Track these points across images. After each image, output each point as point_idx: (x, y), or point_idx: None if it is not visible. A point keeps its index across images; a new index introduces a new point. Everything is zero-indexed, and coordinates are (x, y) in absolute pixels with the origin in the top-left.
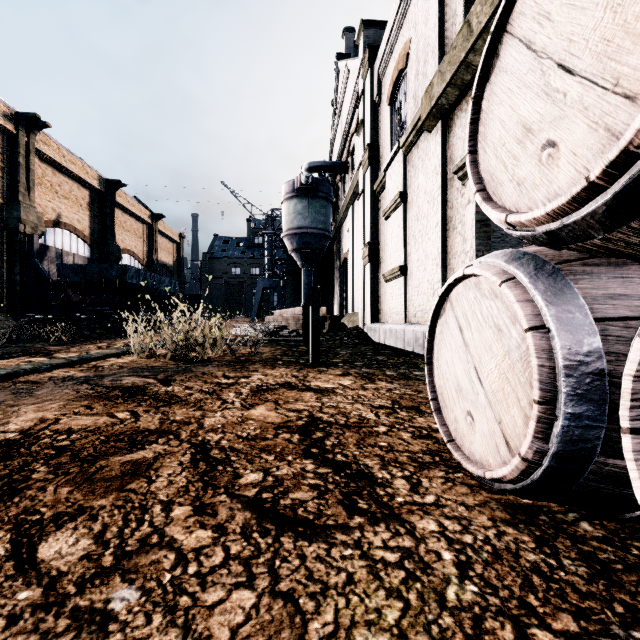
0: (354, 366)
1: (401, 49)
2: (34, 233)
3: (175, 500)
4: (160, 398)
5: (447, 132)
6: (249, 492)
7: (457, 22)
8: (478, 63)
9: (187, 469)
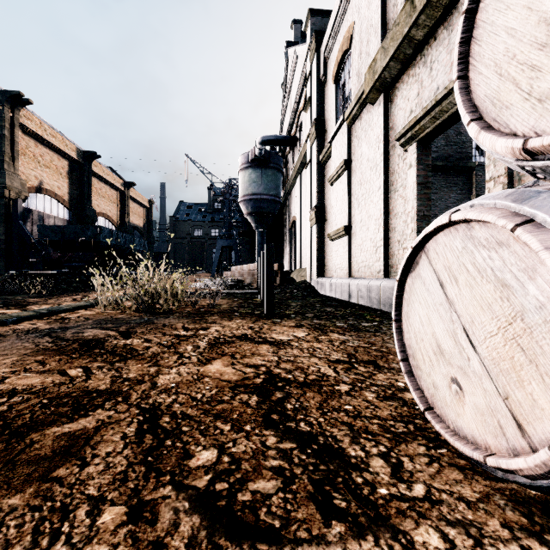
0: (306, 317)
1: (345, 32)
2: (18, 198)
3: (107, 496)
4: (117, 352)
5: (389, 104)
6: (200, 481)
7: (399, 2)
8: (420, 37)
9: (130, 445)
